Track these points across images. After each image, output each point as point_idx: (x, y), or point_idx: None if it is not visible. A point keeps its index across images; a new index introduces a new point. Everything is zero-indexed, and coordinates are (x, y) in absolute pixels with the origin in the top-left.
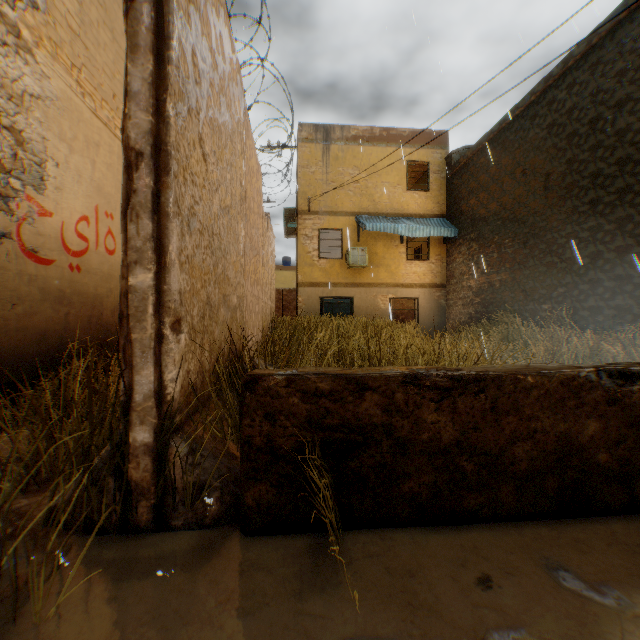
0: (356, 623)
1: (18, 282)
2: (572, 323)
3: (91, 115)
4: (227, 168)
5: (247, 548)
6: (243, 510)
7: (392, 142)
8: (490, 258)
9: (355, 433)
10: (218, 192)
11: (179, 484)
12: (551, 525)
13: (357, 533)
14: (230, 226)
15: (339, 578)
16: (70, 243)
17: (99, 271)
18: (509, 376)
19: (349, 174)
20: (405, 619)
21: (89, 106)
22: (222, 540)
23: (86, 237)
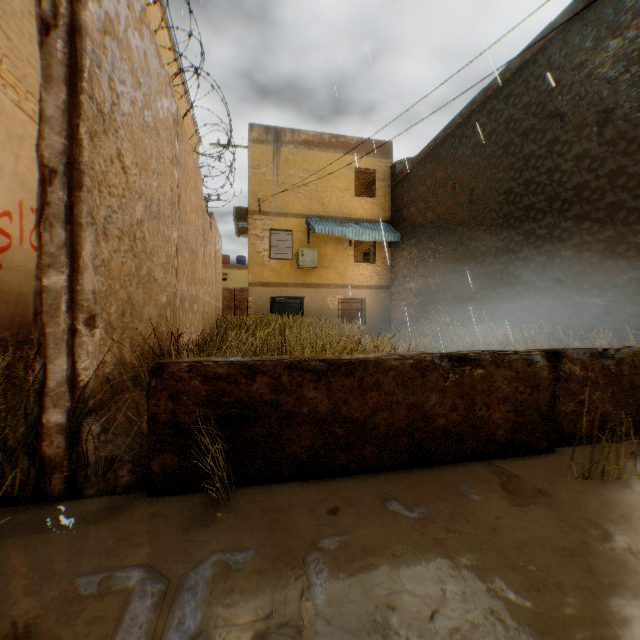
0: (226, 543)
1: None
2: (491, 322)
3: (15, 107)
4: (153, 177)
5: (151, 505)
6: (150, 476)
7: (341, 149)
8: (427, 263)
9: (248, 409)
10: (142, 200)
11: (93, 459)
12: (401, 474)
13: (248, 489)
14: (158, 230)
15: (222, 518)
16: None
17: (24, 268)
18: (373, 361)
19: (299, 177)
20: (264, 537)
21: (12, 98)
22: (130, 501)
23: (9, 233)
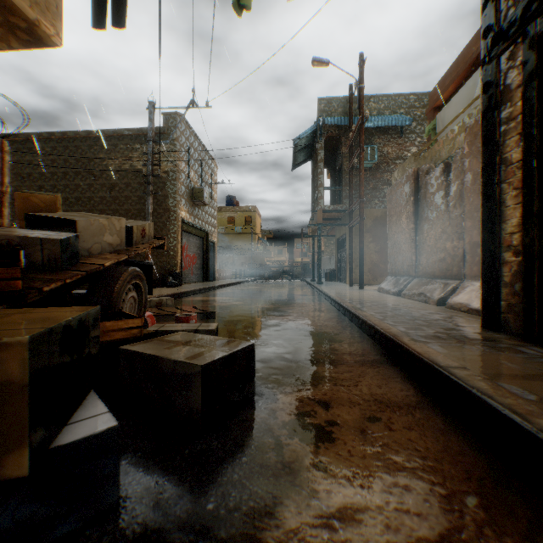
0: None
1: None
2: None
3: None
4: None
5: None
6: None
7: None
8: None
9: None
10: None
11: None
12: None
13: None
14: None
15: None
16: None
17: None
18: None
19: None
20: None
21: None
22: None
23: None
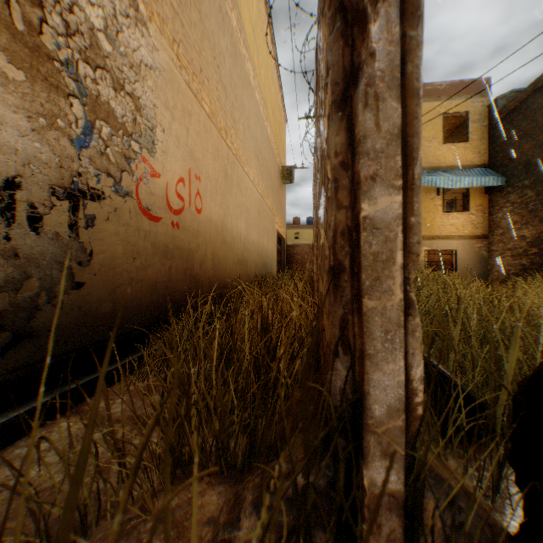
0: None
1: (136, 237)
2: None
3: (185, 87)
4: None
5: None
6: None
7: (427, 97)
8: None
9: None
10: None
11: None
12: None
13: None
14: None
15: None
16: (171, 202)
17: (190, 228)
18: None
19: None
20: None
21: (184, 78)
22: None
23: (182, 197)
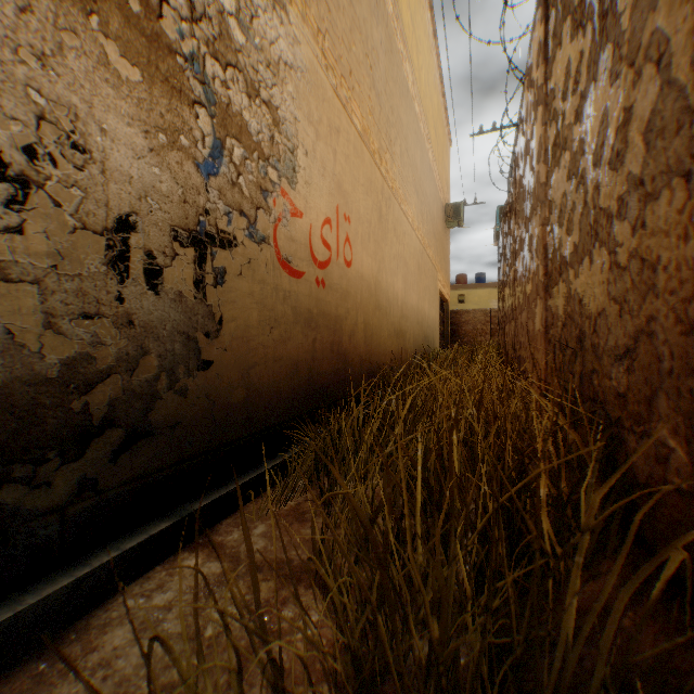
0: None
1: (273, 299)
2: None
3: (332, 94)
4: None
5: None
6: None
7: None
8: None
9: None
10: None
11: None
12: None
13: None
14: None
15: None
16: (315, 252)
17: (338, 287)
18: None
19: None
20: None
21: (330, 83)
22: None
23: (328, 245)
